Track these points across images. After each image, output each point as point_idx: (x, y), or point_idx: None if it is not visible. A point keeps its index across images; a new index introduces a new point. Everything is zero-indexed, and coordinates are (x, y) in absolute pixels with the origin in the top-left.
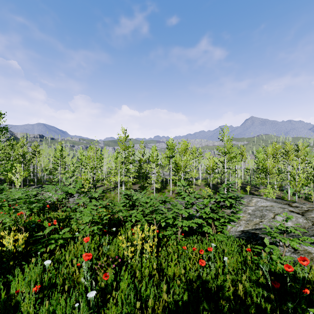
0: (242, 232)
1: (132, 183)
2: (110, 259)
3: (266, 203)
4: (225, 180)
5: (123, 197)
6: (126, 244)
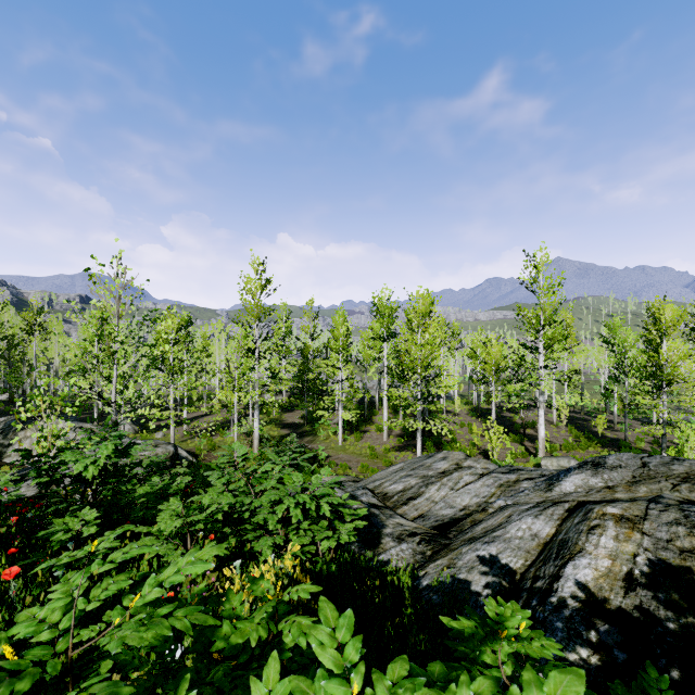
0: None
1: (286, 408)
2: None
3: None
4: (541, 401)
5: None
6: None
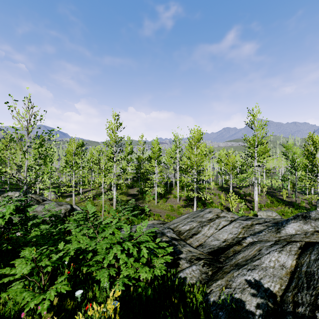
0: None
1: (130, 186)
2: None
3: None
4: (256, 183)
5: None
6: None
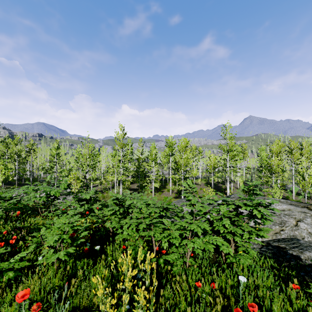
0: (262, 245)
1: (131, 182)
2: None
3: (282, 206)
4: (228, 179)
5: (112, 202)
6: (104, 290)
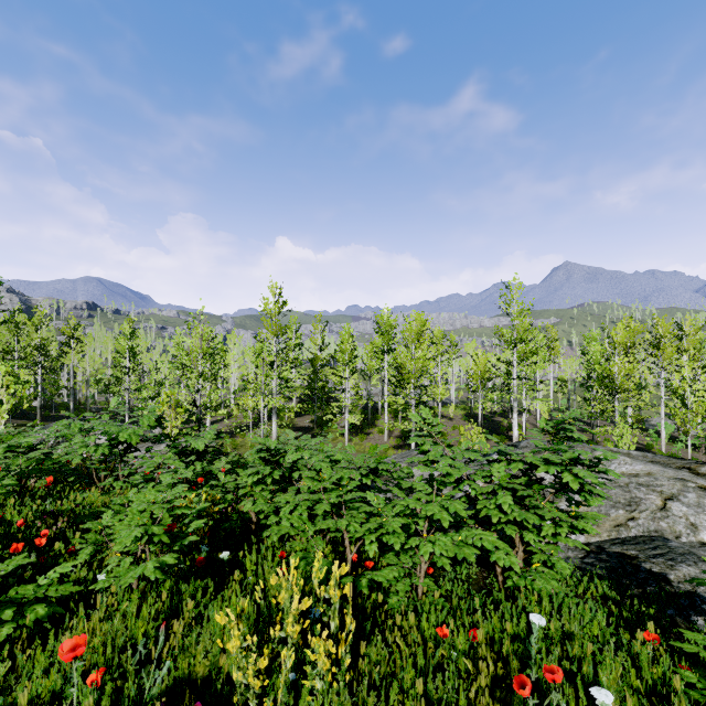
0: (587, 552)
1: (296, 413)
2: (187, 690)
3: (634, 467)
4: (515, 407)
5: (256, 458)
6: (241, 641)
